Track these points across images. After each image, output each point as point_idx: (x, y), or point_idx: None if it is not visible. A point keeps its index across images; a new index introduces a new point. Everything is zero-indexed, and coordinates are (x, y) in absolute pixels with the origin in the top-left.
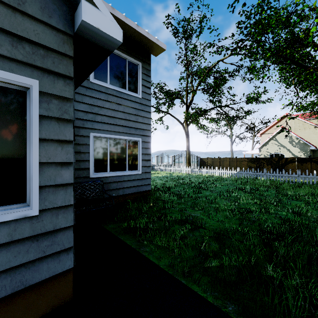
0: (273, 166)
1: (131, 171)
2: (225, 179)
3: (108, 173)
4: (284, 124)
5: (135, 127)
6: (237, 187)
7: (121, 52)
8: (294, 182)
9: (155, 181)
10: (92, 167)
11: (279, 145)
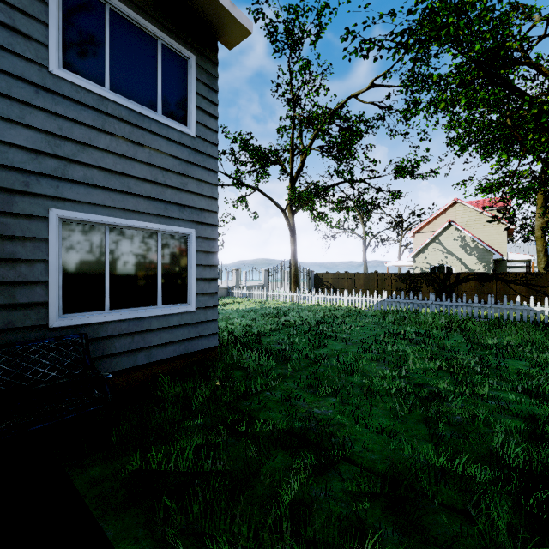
0: (436, 287)
1: (171, 305)
2: (363, 313)
3: (104, 314)
4: (451, 217)
5: (181, 204)
6: (389, 330)
7: (143, 19)
8: (483, 317)
9: (232, 319)
10: (55, 300)
11: (446, 252)
